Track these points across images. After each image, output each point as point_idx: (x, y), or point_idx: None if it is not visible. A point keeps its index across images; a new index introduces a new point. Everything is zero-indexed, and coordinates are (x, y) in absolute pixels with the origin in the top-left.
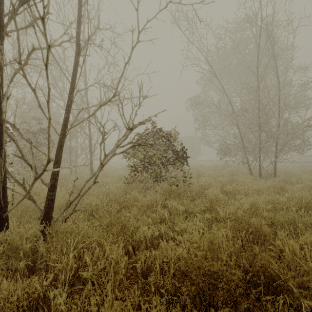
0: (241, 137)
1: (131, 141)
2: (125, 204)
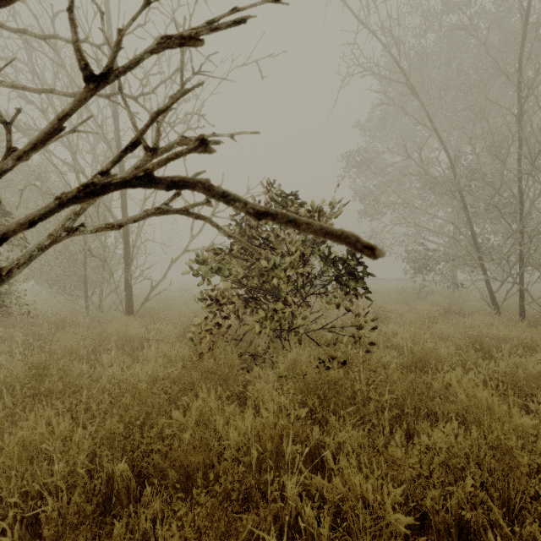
0: (472, 227)
1: (163, 204)
2: (156, 466)
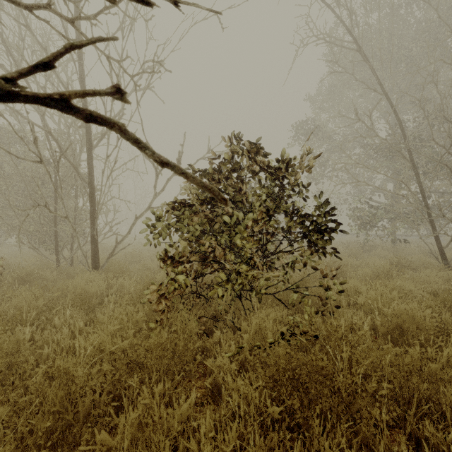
0: (421, 186)
1: None
2: None
